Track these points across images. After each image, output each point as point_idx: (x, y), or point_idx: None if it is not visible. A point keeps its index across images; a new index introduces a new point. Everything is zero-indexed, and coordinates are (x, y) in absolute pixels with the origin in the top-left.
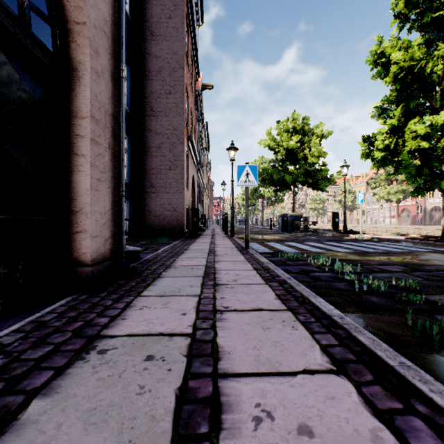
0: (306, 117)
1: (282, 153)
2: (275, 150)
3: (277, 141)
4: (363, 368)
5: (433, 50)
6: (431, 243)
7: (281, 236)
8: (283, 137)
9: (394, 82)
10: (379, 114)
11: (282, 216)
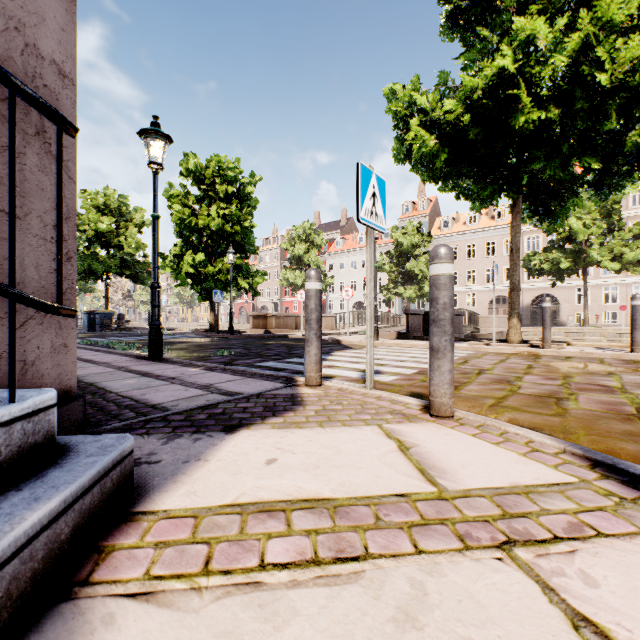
0: (125, 196)
1: (89, 234)
2: (80, 228)
3: (82, 219)
4: (91, 349)
5: (206, 204)
6: (199, 334)
7: (85, 335)
8: (91, 216)
9: (176, 223)
10: (178, 234)
11: (88, 312)
